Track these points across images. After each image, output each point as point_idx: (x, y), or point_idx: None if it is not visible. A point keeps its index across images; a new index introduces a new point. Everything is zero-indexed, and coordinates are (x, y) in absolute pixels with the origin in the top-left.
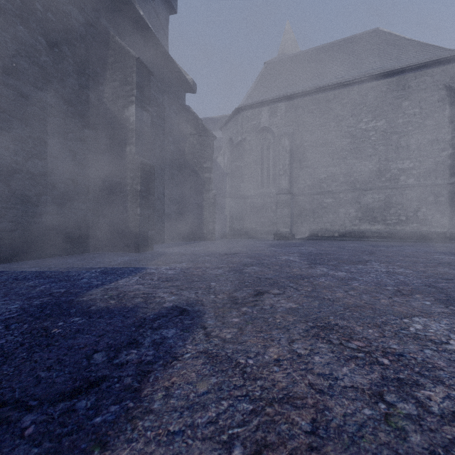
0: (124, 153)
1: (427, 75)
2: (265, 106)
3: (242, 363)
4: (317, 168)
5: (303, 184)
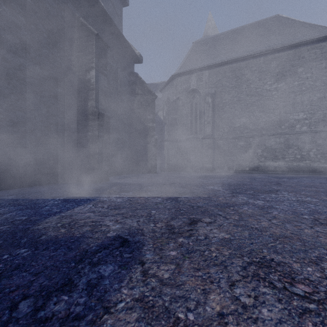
0: (86, 107)
1: (317, 48)
2: (193, 74)
3: (182, 320)
4: (232, 119)
5: (222, 131)
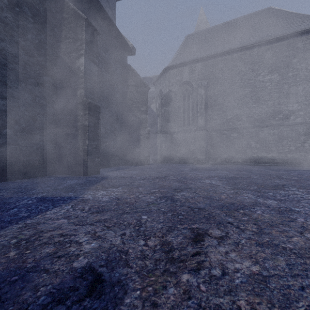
0: (75, 96)
1: None
2: (186, 66)
3: None
4: (225, 110)
5: (214, 123)
